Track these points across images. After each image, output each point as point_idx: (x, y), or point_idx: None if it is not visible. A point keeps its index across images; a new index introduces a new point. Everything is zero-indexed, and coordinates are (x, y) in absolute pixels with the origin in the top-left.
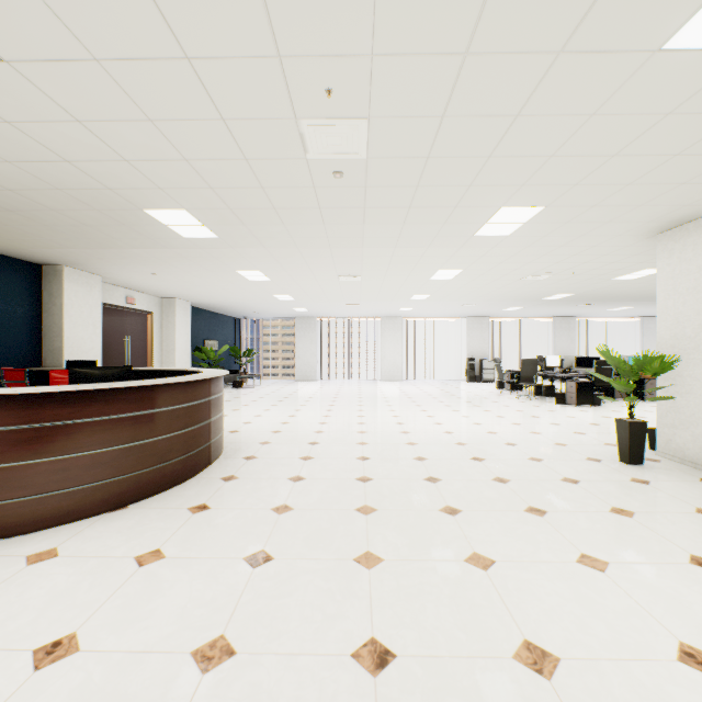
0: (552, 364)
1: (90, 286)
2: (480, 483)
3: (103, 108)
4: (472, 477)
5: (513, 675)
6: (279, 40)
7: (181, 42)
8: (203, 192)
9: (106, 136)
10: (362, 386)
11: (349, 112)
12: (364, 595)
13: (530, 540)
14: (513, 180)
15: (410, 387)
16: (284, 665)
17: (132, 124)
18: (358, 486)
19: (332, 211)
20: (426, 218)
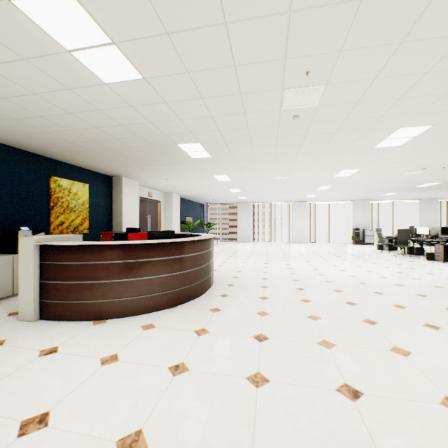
0: (421, 232)
1: (134, 187)
2: (385, 307)
3: (180, 95)
4: (378, 303)
5: (443, 412)
6: (288, 50)
7: (234, 59)
8: (213, 133)
9: (176, 108)
10: (281, 246)
11: (315, 82)
12: (331, 361)
13: (432, 342)
14: (413, 111)
15: (314, 247)
16: (299, 389)
17: (191, 101)
18: (303, 304)
19: (284, 138)
20: (344, 138)
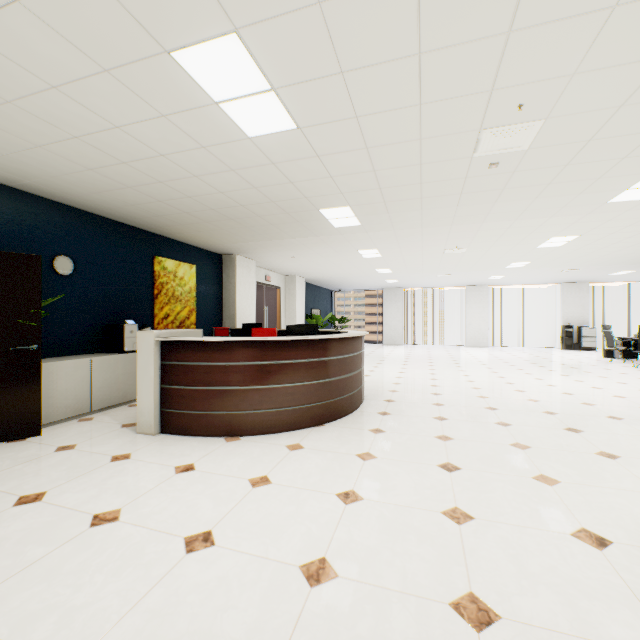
0: None
1: (249, 269)
2: (629, 437)
3: (339, 145)
4: (616, 432)
5: None
6: (498, 80)
7: (422, 95)
8: (371, 192)
9: (329, 163)
10: (449, 351)
11: (529, 117)
12: (557, 501)
13: None
14: None
15: (500, 353)
16: (517, 531)
17: (351, 153)
18: (500, 428)
19: (471, 194)
20: (561, 191)
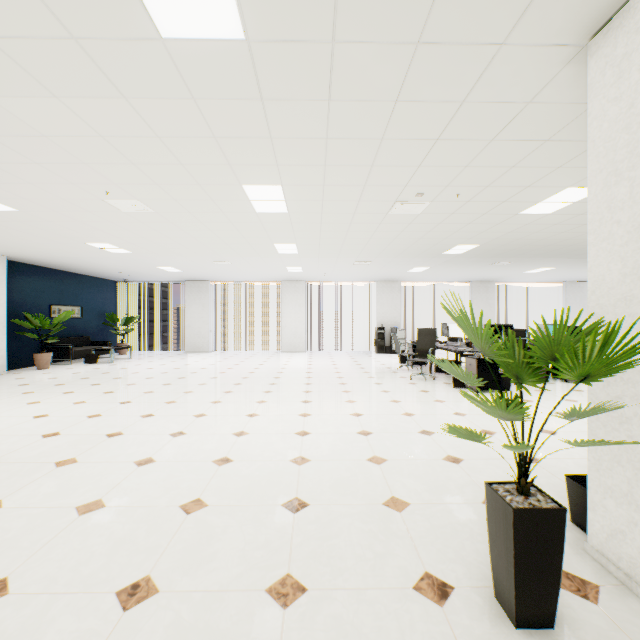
0: (456, 334)
1: None
2: None
3: None
4: None
5: None
6: None
7: None
8: None
9: None
10: (247, 360)
11: None
12: None
13: None
14: None
15: (301, 361)
16: None
17: None
18: None
19: None
20: None
